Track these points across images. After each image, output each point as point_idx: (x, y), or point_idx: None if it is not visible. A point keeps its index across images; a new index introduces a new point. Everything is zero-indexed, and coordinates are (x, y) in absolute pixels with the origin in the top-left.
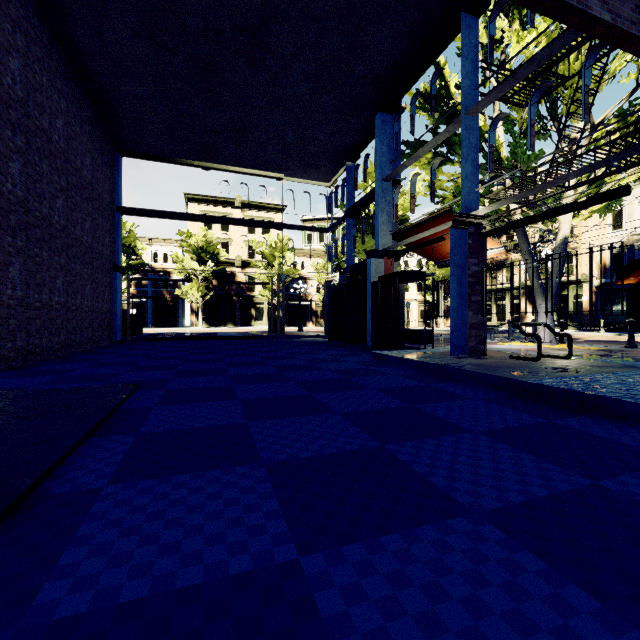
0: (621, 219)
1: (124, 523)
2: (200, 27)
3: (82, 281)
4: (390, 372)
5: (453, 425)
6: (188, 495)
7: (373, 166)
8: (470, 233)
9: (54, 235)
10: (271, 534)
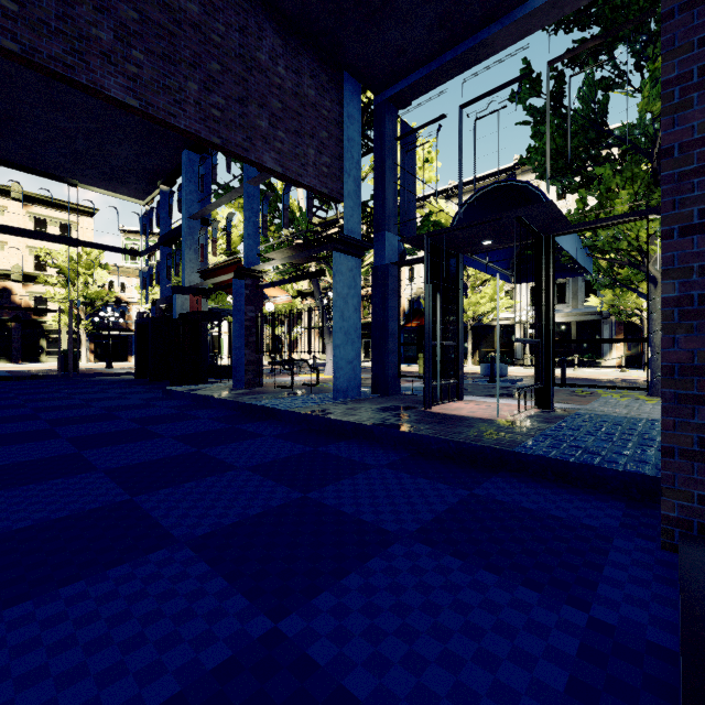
0: (414, 275)
1: None
2: None
3: None
4: (163, 405)
5: (158, 435)
6: None
7: None
8: (248, 285)
9: None
10: None
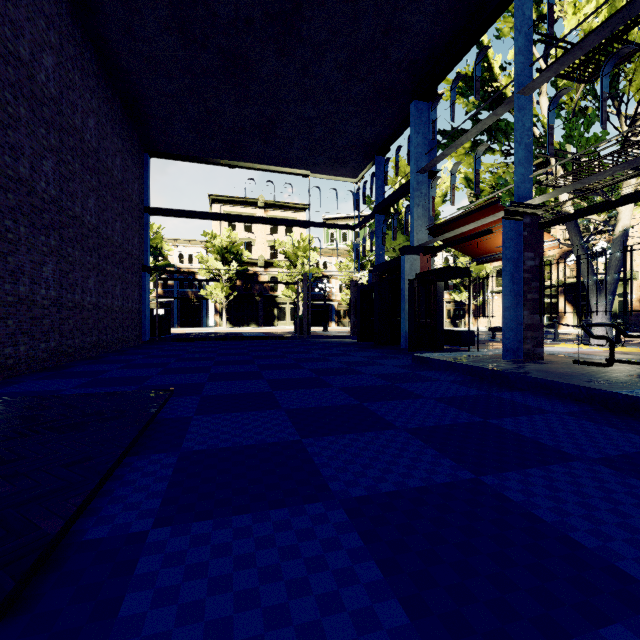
0: None
1: (180, 596)
2: (230, 17)
3: (113, 281)
4: (439, 378)
5: (552, 449)
6: (256, 549)
7: (402, 160)
8: (525, 224)
9: (86, 235)
10: (388, 630)
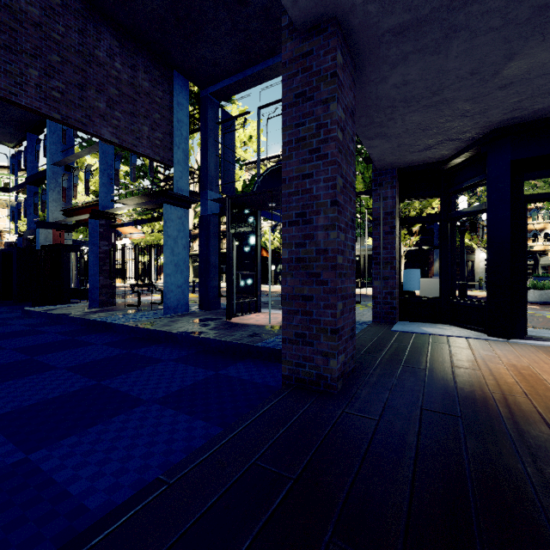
0: None
1: None
2: None
3: None
4: (18, 323)
5: (0, 348)
6: None
7: None
8: (102, 224)
9: None
10: None
